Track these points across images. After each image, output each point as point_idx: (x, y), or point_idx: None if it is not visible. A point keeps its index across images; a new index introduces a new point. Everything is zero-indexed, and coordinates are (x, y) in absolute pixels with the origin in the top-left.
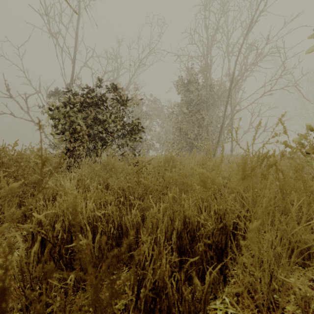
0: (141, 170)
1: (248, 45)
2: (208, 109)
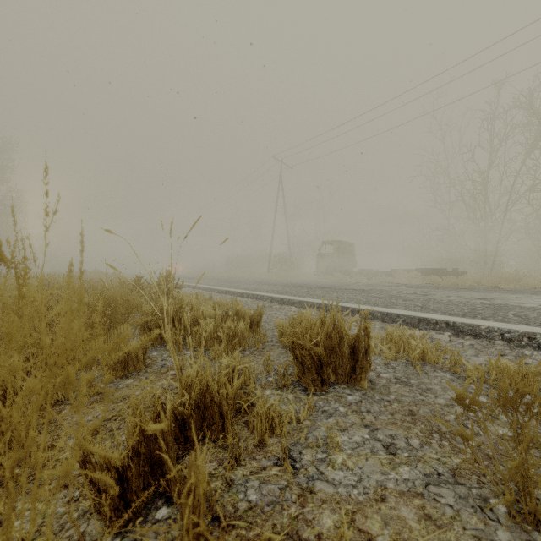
0: None
1: None
2: None
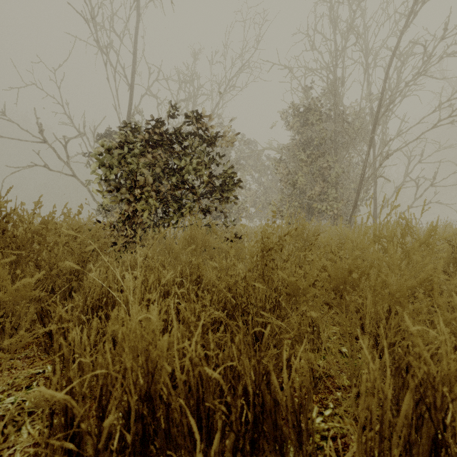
0: (269, 253)
1: (404, 47)
2: (337, 152)
